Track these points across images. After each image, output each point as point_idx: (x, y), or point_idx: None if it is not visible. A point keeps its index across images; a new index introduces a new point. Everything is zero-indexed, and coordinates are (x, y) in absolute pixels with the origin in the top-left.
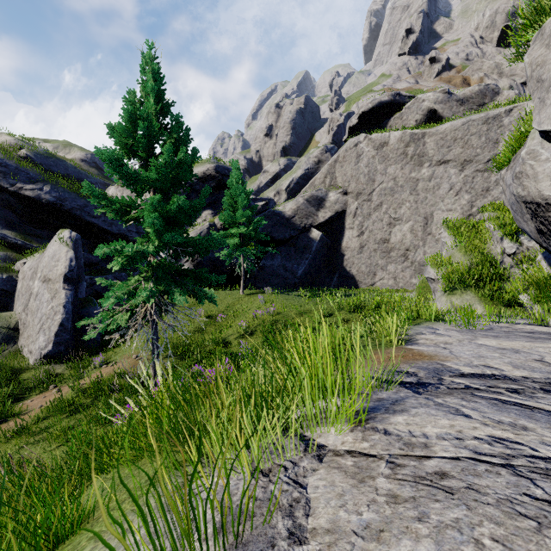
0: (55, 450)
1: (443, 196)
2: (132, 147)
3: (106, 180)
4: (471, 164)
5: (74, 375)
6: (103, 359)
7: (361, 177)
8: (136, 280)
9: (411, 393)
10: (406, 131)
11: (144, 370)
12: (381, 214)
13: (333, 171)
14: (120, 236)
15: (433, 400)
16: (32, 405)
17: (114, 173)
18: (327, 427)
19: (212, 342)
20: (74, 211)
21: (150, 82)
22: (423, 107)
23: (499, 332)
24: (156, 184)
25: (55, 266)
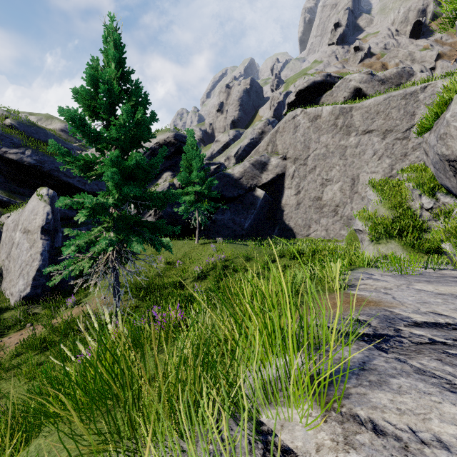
0: (23, 386)
1: (368, 161)
2: (94, 109)
3: (82, 147)
4: (391, 133)
5: (48, 315)
6: (75, 300)
7: (298, 145)
8: (99, 230)
9: (375, 351)
10: (336, 105)
11: (93, 318)
12: (315, 176)
13: (274, 140)
14: (93, 194)
15: (407, 363)
16: (9, 342)
17: (77, 132)
18: (291, 413)
19: (170, 285)
20: (52, 172)
21: (111, 50)
22: (350, 86)
23: (430, 277)
24: (116, 143)
25: (34, 219)
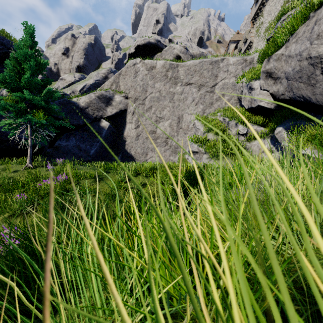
0: None
1: (189, 105)
2: None
3: None
4: (204, 87)
5: None
6: None
7: (137, 87)
8: None
9: None
10: (167, 61)
11: None
12: (151, 114)
13: (118, 81)
14: None
15: None
16: None
17: None
18: None
19: None
20: None
21: None
22: (174, 52)
23: None
24: None
25: None
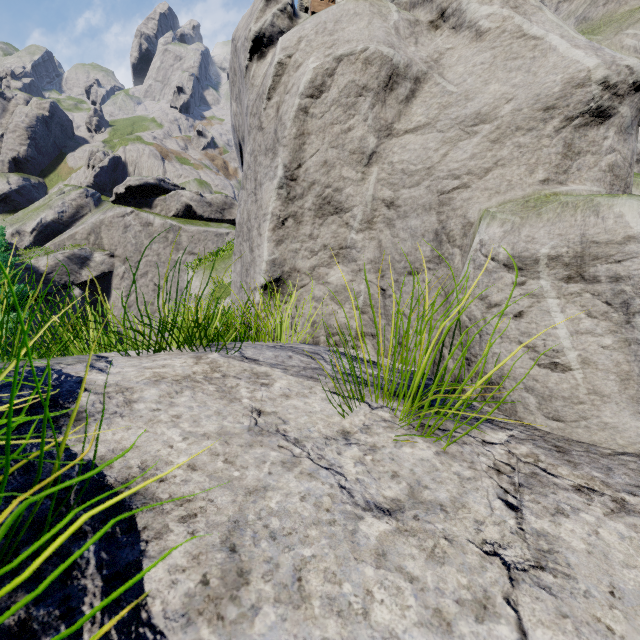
0: None
1: None
2: None
3: None
4: None
5: None
6: None
7: (129, 246)
8: None
9: None
10: (168, 221)
11: None
12: (148, 281)
13: (99, 231)
14: None
15: None
16: None
17: None
18: None
19: None
20: None
21: None
22: (182, 200)
23: None
24: None
25: None
